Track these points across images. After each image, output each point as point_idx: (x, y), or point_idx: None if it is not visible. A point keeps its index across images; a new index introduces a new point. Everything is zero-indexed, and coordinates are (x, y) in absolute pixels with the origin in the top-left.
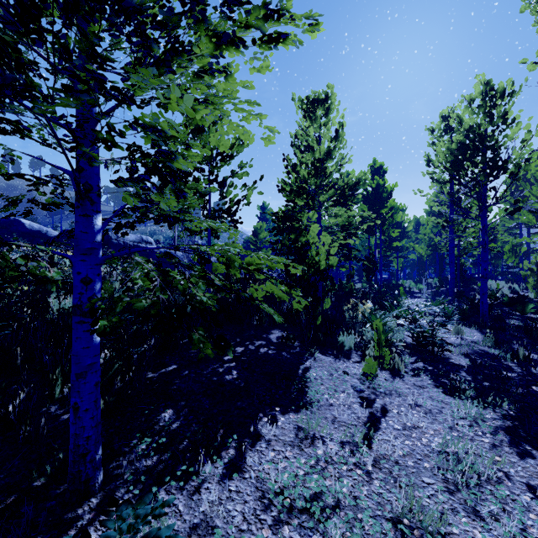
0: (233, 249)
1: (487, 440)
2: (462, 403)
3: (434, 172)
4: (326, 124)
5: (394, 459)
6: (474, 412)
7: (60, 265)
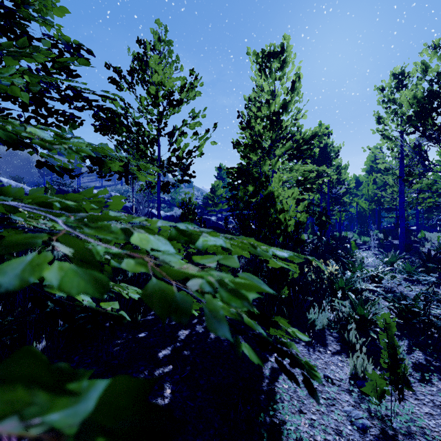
0: None
1: None
2: None
3: (384, 129)
4: (281, 78)
5: None
6: None
7: None
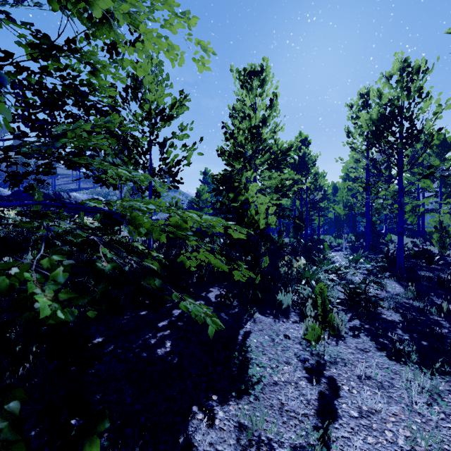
0: (143, 205)
1: None
2: (412, 373)
3: (353, 142)
4: (261, 95)
5: None
6: (428, 385)
7: None
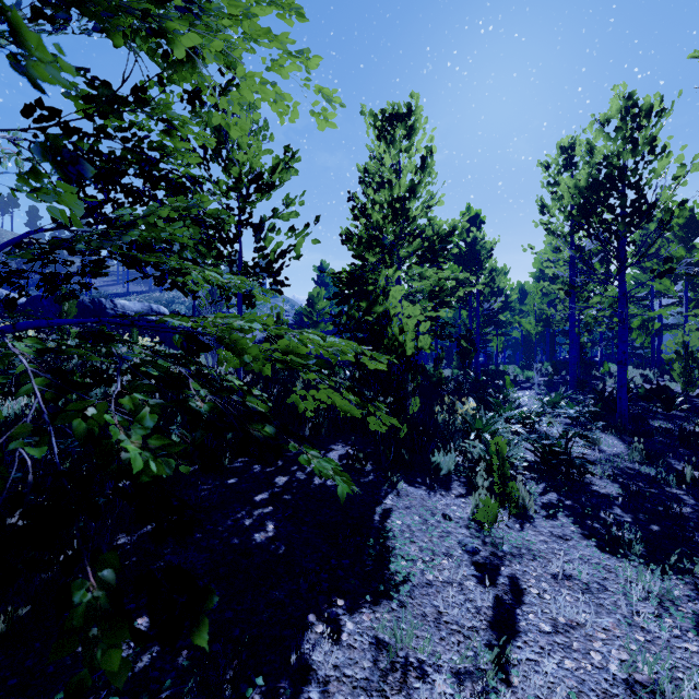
0: (245, 323)
1: (695, 646)
2: (635, 571)
3: (549, 222)
4: (408, 150)
5: None
6: (658, 588)
7: None
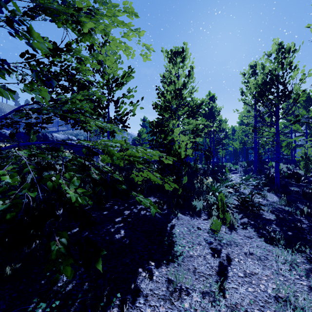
0: (113, 143)
1: (305, 282)
2: (280, 251)
3: (245, 99)
4: (182, 67)
5: (244, 307)
6: (290, 258)
7: (3, 154)
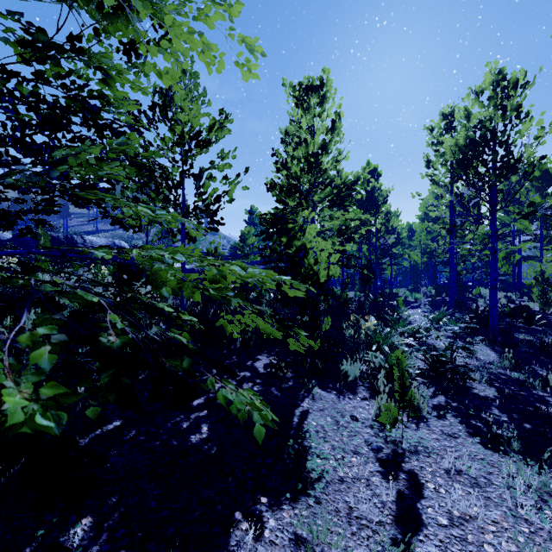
0: (168, 255)
1: None
2: (515, 466)
3: (433, 174)
4: (321, 115)
5: None
6: (536, 482)
7: None
